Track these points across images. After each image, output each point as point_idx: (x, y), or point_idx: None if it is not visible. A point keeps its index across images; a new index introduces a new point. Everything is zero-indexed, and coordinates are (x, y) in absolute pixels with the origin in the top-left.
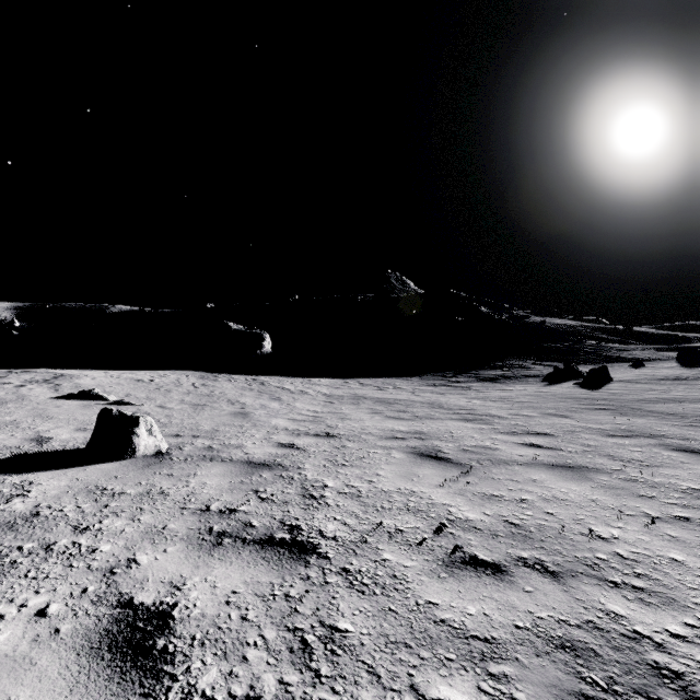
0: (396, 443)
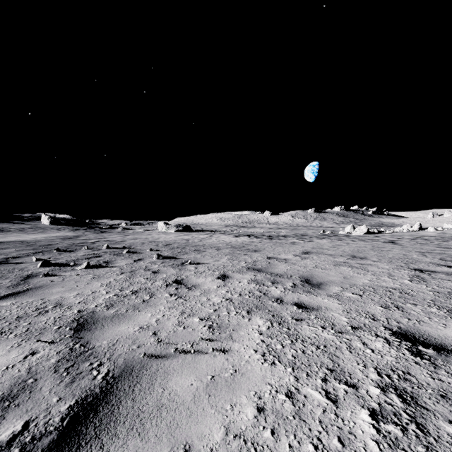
0: None
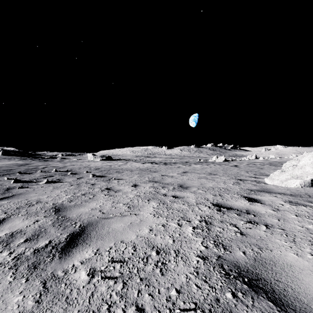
0: (9, 294)
